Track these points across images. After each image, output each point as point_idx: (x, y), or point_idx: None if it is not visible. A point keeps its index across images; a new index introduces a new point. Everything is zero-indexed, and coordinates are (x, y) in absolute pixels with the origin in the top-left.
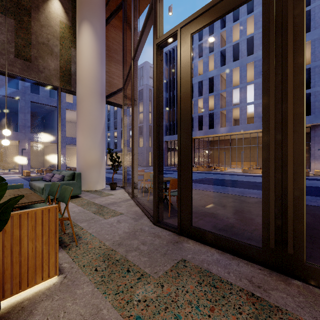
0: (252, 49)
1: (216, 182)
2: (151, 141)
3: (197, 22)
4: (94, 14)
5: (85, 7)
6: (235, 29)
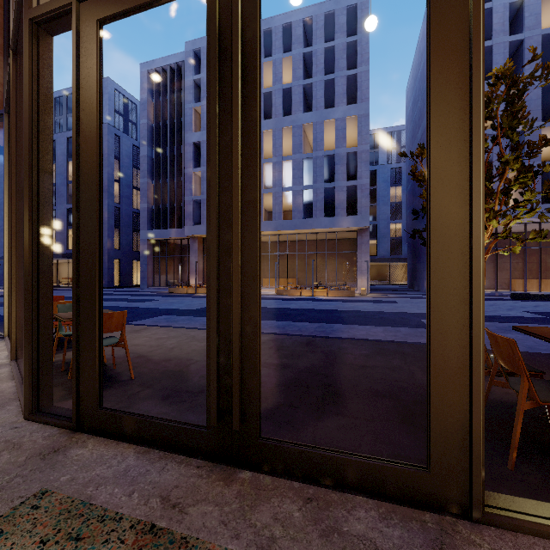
0: (291, 107)
1: None
2: (119, 238)
3: (108, 1)
4: None
5: None
6: (267, 69)
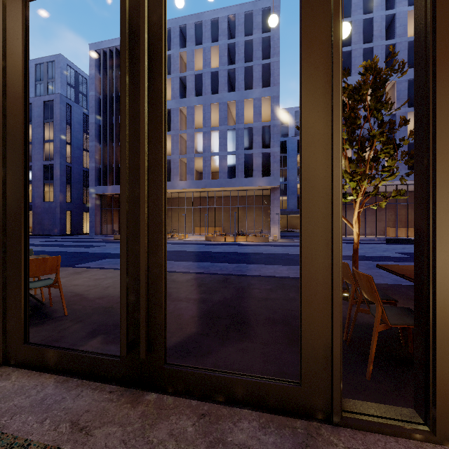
0: (218, 87)
1: None
2: (70, 193)
3: None
4: None
5: None
6: (198, 55)
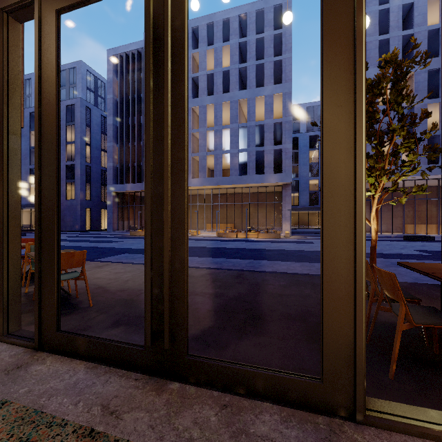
0: (229, 86)
1: None
2: (90, 191)
3: None
4: None
5: None
6: (210, 55)
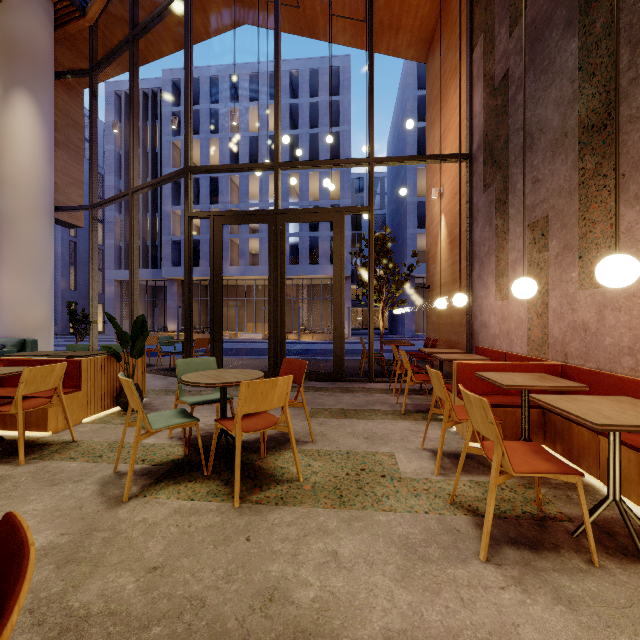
0: None
1: (228, 352)
2: (75, 278)
3: (228, 219)
4: (39, 81)
5: (22, 65)
6: (253, 112)
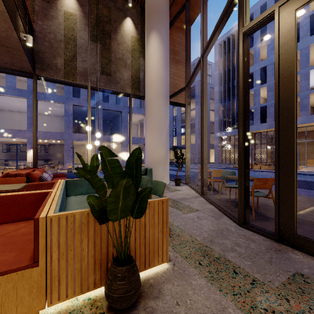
0: None
1: None
2: None
3: None
4: (160, 22)
5: (153, 17)
6: None
